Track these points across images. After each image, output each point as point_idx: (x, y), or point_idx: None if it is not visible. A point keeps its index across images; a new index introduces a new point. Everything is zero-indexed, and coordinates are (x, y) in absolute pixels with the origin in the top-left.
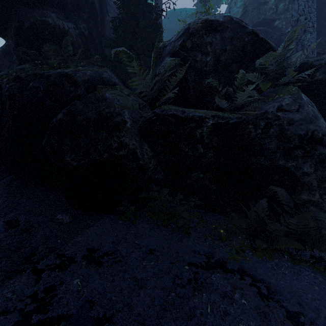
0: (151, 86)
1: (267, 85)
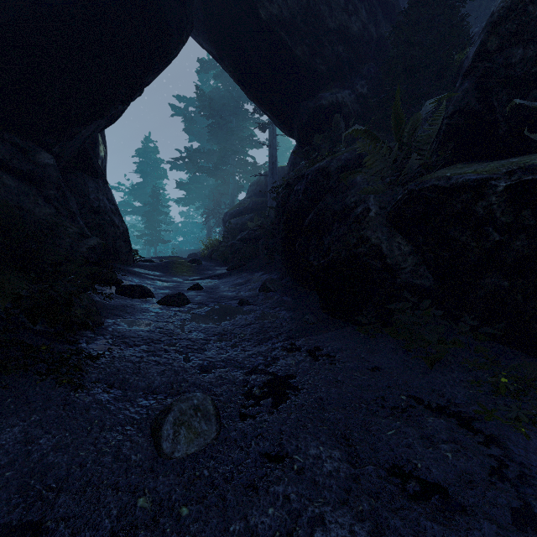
0: (391, 158)
1: None
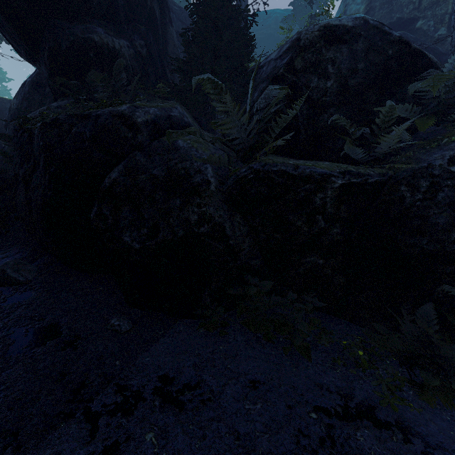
0: (248, 130)
1: (429, 122)
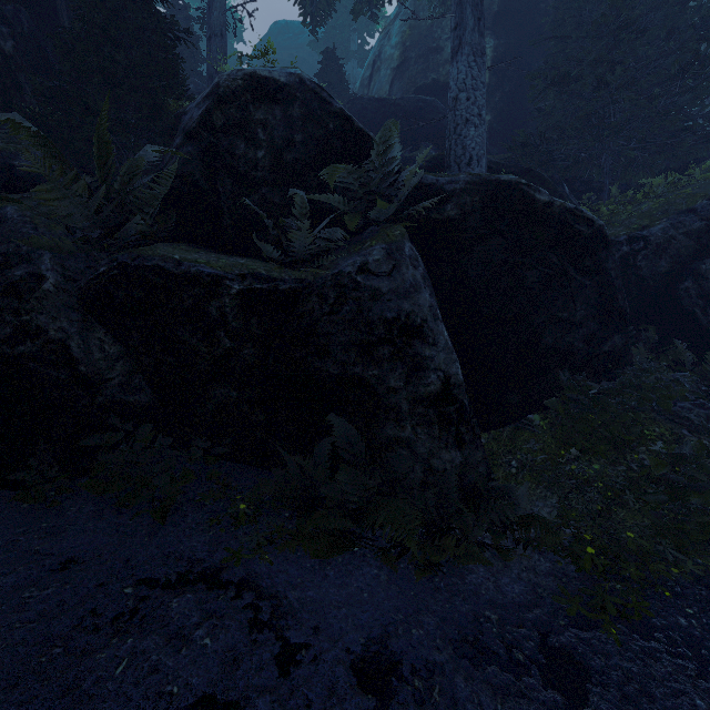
0: (93, 204)
1: (355, 221)
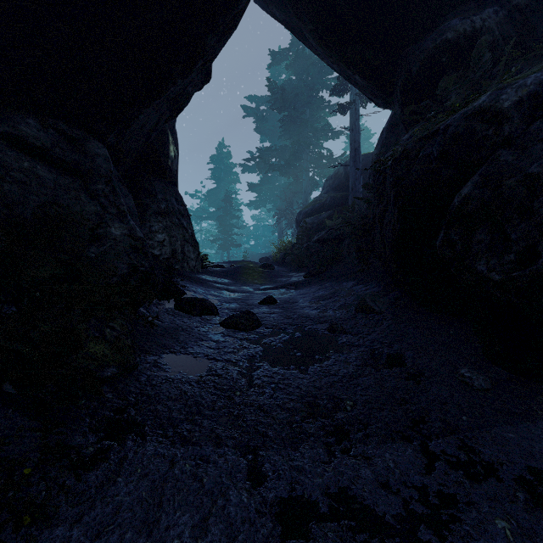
0: None
1: None
